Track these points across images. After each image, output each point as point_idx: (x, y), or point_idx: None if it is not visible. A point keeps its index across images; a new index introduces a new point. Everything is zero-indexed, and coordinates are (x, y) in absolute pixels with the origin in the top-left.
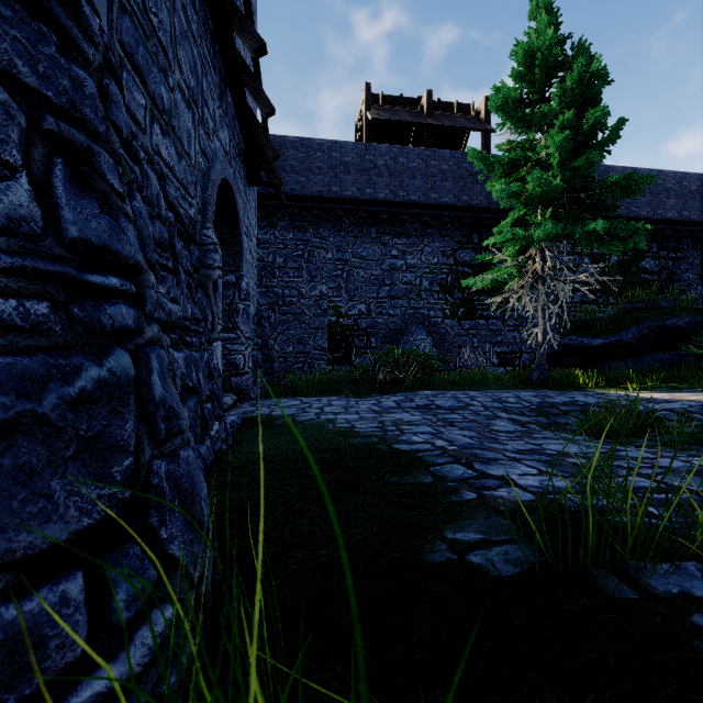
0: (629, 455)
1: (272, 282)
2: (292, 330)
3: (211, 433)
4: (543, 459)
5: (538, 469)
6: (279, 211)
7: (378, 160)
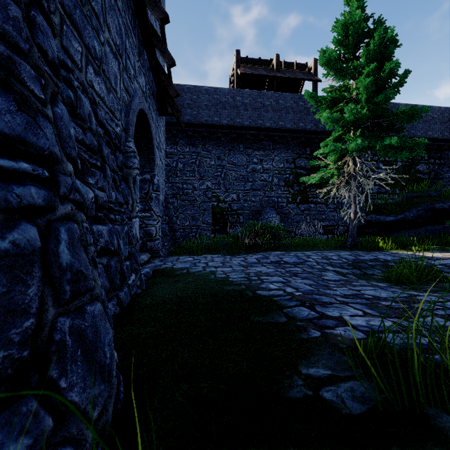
0: (425, 299)
1: (176, 180)
2: (188, 211)
3: (128, 282)
4: (364, 302)
5: (363, 311)
6: (180, 133)
7: (244, 100)
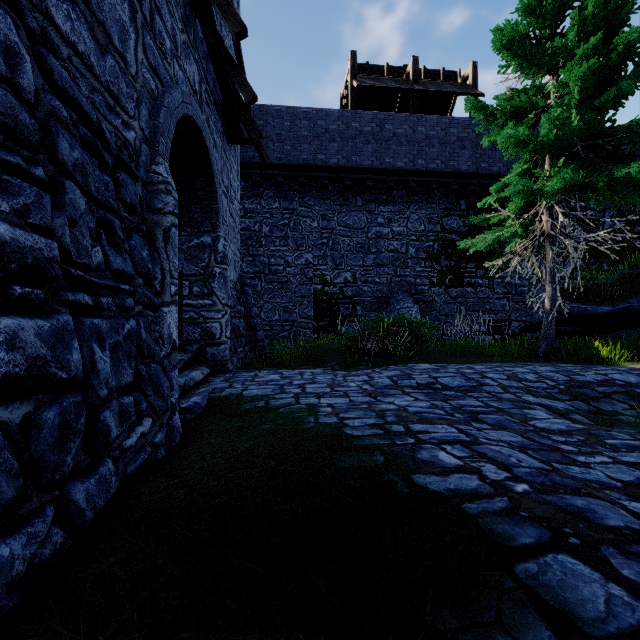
0: None
1: (259, 251)
2: (278, 298)
3: (125, 443)
4: None
5: None
6: (265, 180)
7: (364, 127)
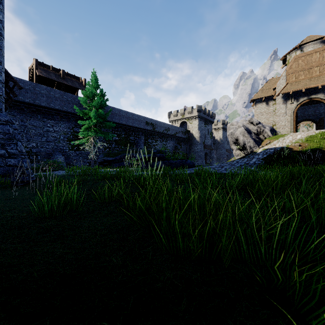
0: None
1: None
2: None
3: None
4: None
5: None
6: None
7: (41, 91)
